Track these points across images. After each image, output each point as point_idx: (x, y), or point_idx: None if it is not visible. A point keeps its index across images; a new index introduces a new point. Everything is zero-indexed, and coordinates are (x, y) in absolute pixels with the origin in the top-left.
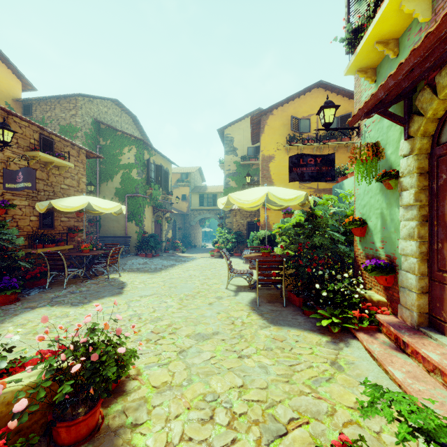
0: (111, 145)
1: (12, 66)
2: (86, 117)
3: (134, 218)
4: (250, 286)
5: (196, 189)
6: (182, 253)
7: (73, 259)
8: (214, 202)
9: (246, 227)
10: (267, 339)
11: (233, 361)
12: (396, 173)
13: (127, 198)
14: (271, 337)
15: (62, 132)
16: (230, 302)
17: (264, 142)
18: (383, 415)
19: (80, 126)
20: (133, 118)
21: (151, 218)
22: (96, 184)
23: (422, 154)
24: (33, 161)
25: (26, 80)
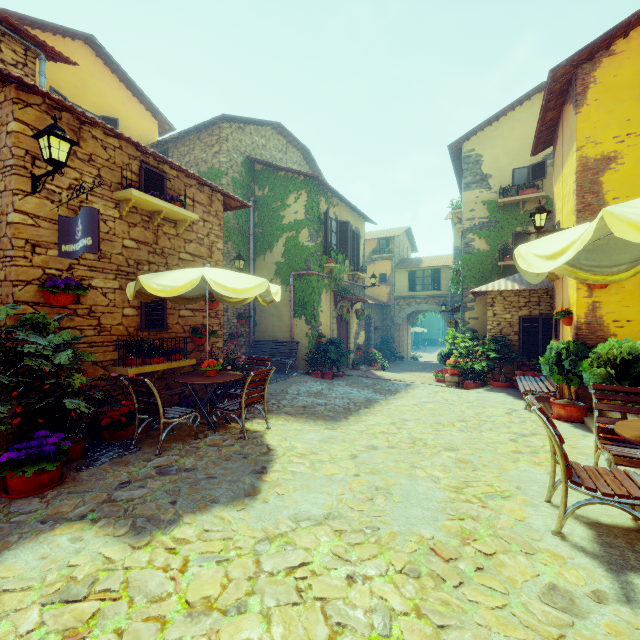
0: (270, 195)
1: (144, 98)
2: (234, 154)
3: (304, 312)
4: None
5: (403, 264)
6: (382, 370)
7: (189, 388)
8: (434, 283)
9: (518, 328)
10: None
11: None
12: None
13: (293, 279)
14: None
15: None
16: None
17: (586, 127)
18: None
19: (225, 168)
20: (304, 154)
21: (330, 311)
22: (249, 258)
23: None
24: (126, 209)
25: (162, 116)
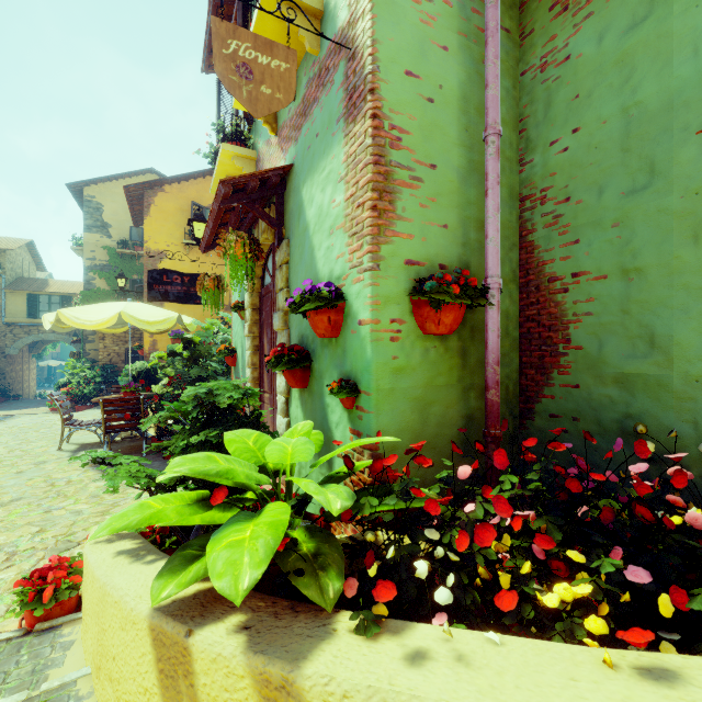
0: None
1: None
2: None
3: None
4: (102, 441)
5: (20, 284)
6: None
7: None
8: None
9: (125, 357)
10: (98, 489)
11: (35, 516)
12: (244, 305)
13: None
14: (104, 487)
15: None
16: (58, 465)
17: (150, 230)
18: (82, 458)
19: None
20: None
21: None
22: None
23: (255, 292)
24: None
25: None
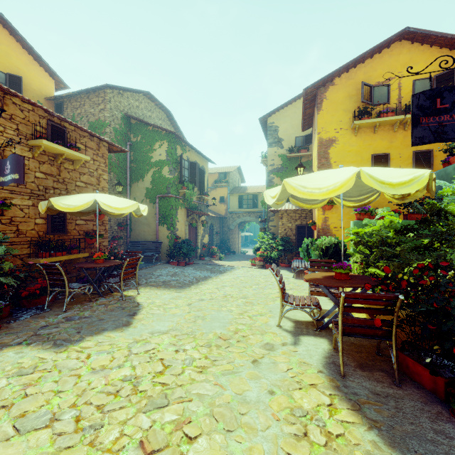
0: (142, 141)
1: (43, 63)
2: (115, 111)
3: (165, 222)
4: (316, 326)
5: (235, 190)
6: (219, 260)
7: (84, 271)
8: (254, 203)
9: (295, 231)
10: None
11: None
12: None
13: (158, 199)
14: None
15: (91, 129)
16: (288, 361)
17: (322, 122)
18: None
19: (109, 121)
20: (166, 113)
21: (184, 221)
22: (127, 184)
23: None
24: (38, 152)
25: (58, 78)
